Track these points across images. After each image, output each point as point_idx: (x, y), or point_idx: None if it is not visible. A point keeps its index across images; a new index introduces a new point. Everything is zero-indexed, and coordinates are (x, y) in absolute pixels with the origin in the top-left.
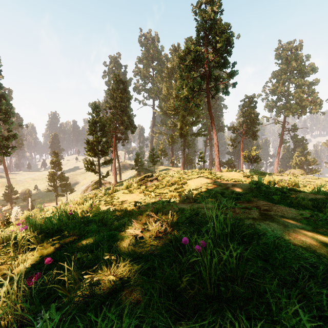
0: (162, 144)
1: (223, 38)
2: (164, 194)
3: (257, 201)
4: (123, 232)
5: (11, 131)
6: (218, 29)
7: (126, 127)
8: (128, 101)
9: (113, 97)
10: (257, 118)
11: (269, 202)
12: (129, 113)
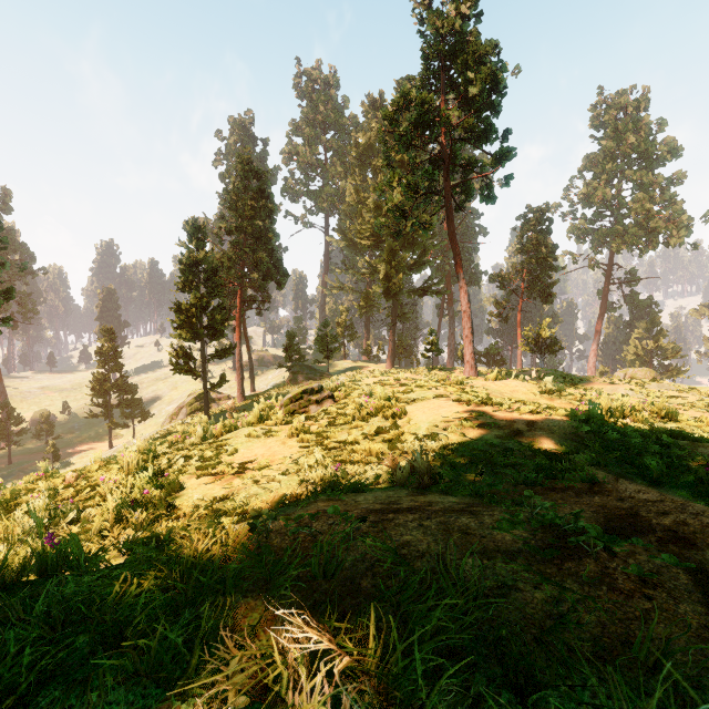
0: (346, 312)
1: (482, 73)
2: (349, 446)
3: (617, 485)
4: (179, 701)
5: None
6: (472, 54)
7: (266, 275)
8: (271, 217)
9: (236, 207)
10: (553, 255)
11: (638, 478)
12: (273, 242)
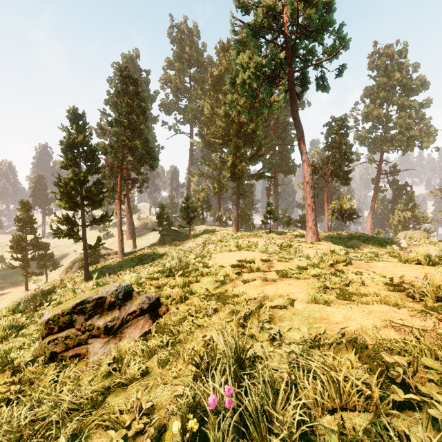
0: (204, 191)
1: None
2: None
3: None
4: None
5: None
6: None
7: (140, 159)
8: (144, 115)
9: (117, 105)
10: (350, 151)
11: None
12: (145, 133)
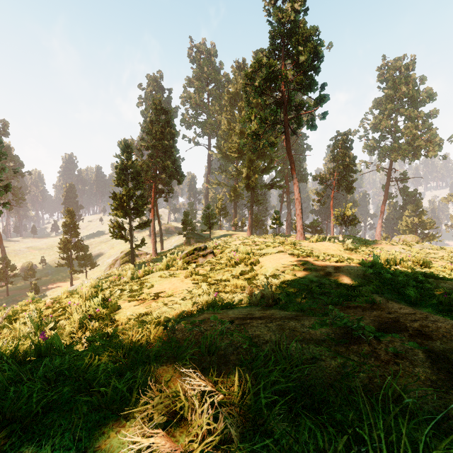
0: (221, 199)
1: (308, 47)
2: (223, 282)
3: (388, 305)
4: (126, 421)
5: (1, 180)
6: (301, 35)
7: (170, 176)
8: (173, 139)
9: (151, 132)
10: (354, 163)
11: (402, 301)
12: (175, 155)
